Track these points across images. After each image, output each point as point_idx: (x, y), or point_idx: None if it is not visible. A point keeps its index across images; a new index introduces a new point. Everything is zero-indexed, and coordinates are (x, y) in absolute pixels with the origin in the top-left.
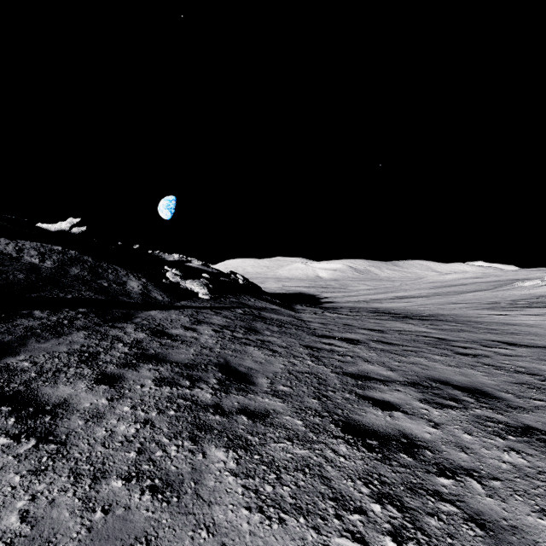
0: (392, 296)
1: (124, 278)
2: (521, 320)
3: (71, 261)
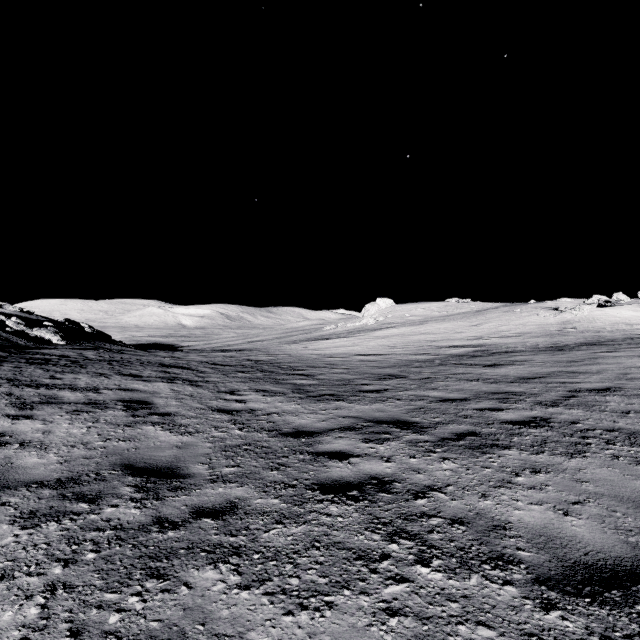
0: (246, 341)
1: None
2: (291, 347)
3: None
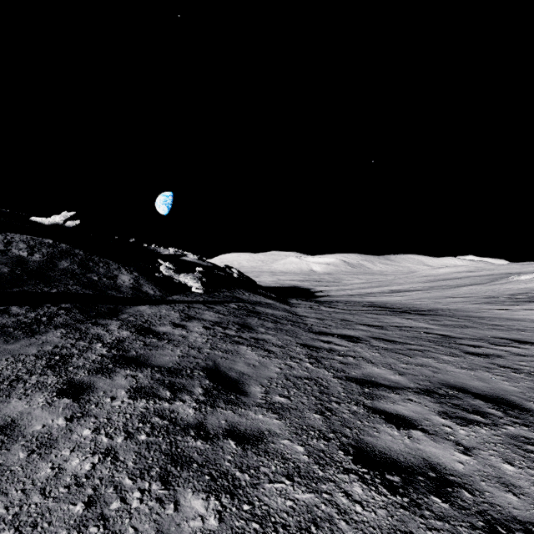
0: (386, 290)
1: (116, 272)
2: (524, 315)
3: (61, 254)
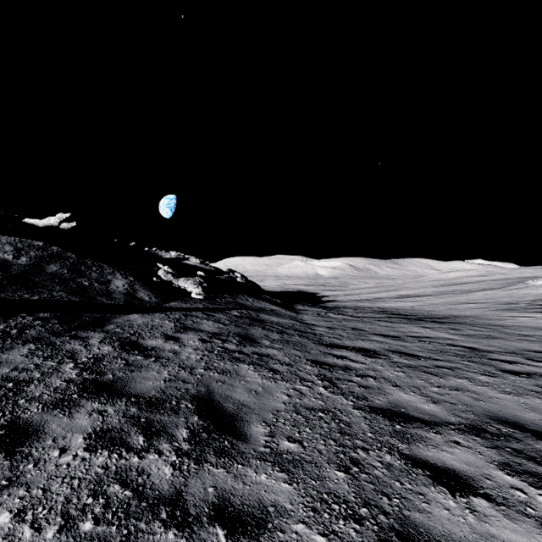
0: (395, 295)
1: (110, 276)
2: None
3: (50, 258)
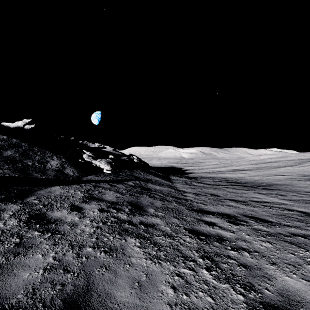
0: (229, 169)
1: (48, 158)
2: None
3: (9, 146)
